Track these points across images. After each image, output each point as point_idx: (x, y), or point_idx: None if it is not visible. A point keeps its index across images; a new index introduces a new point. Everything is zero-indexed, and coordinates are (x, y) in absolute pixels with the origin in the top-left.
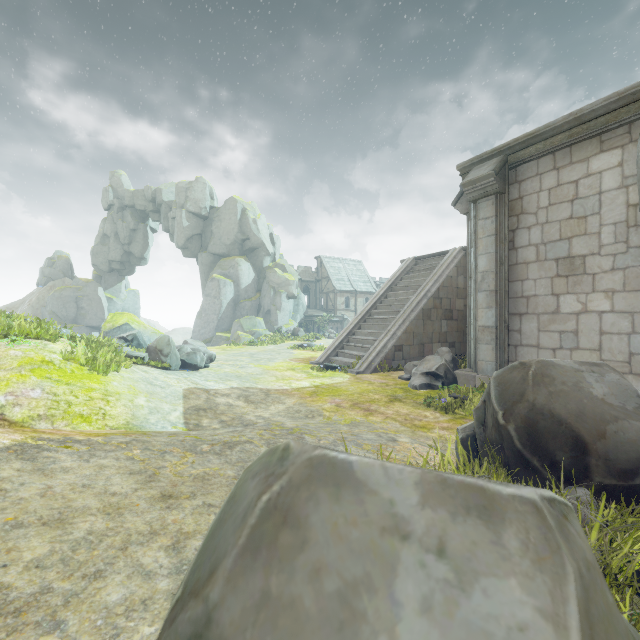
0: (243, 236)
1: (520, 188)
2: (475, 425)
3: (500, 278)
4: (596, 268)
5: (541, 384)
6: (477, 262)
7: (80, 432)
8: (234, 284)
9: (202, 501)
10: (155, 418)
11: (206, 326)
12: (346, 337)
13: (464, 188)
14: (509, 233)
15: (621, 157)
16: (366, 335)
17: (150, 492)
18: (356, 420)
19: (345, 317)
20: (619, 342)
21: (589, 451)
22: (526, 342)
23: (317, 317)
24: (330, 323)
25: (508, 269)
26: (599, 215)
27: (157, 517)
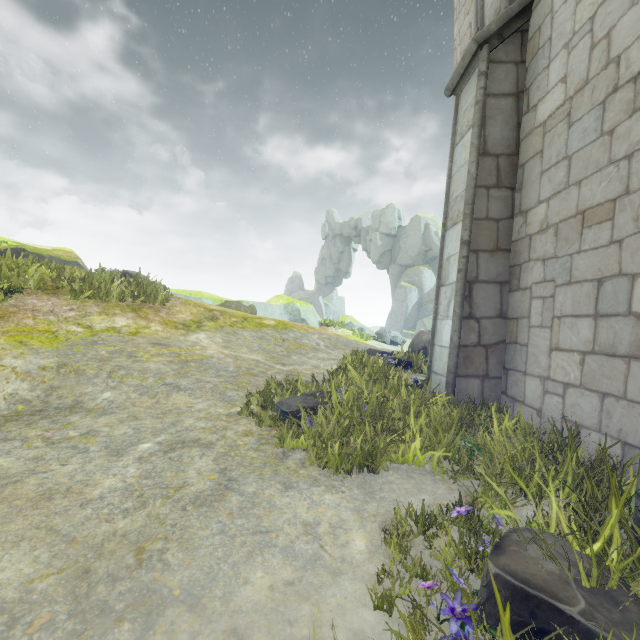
0: (426, 248)
1: None
2: None
3: None
4: None
5: None
6: None
7: None
8: (418, 290)
9: None
10: None
11: (395, 325)
12: None
13: None
14: None
15: None
16: None
17: None
18: None
19: None
20: None
21: None
22: None
23: None
24: None
25: None
26: None
27: None
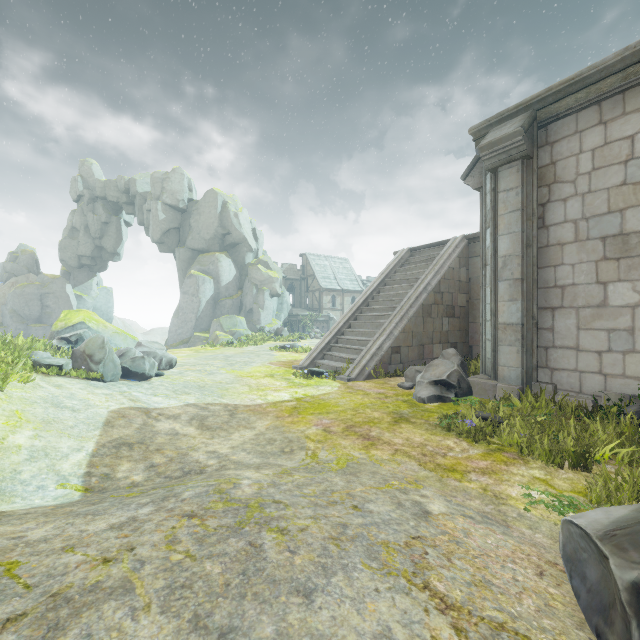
0: (224, 230)
1: (552, 151)
2: None
3: (527, 263)
4: None
5: None
6: (496, 245)
7: None
8: (214, 281)
9: None
10: (33, 469)
11: (183, 326)
12: (334, 337)
13: (481, 153)
14: (537, 208)
15: None
16: (357, 335)
17: None
18: (354, 459)
19: (331, 316)
20: None
21: None
22: (561, 343)
23: (302, 316)
24: (316, 322)
25: (537, 252)
26: None
27: None
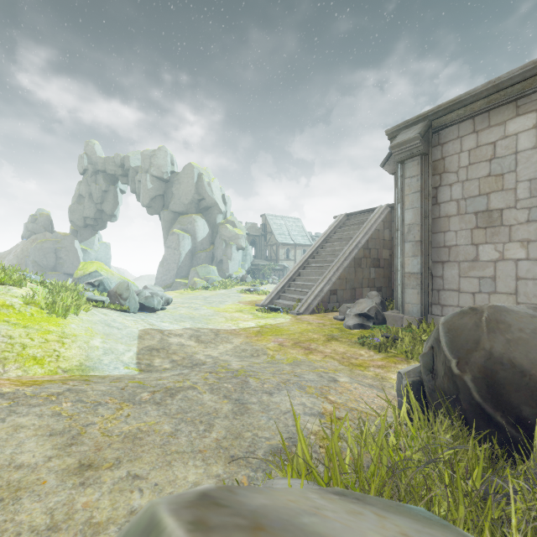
0: (199, 197)
1: (442, 150)
2: (422, 371)
3: (424, 230)
4: (512, 220)
5: (497, 331)
6: (404, 216)
7: (16, 380)
8: (191, 237)
9: (127, 471)
10: (109, 359)
11: (167, 273)
12: (287, 282)
13: (392, 150)
14: (432, 190)
15: (536, 120)
16: (305, 281)
17: (66, 461)
18: (298, 359)
19: (286, 266)
20: (534, 287)
21: None
22: (448, 287)
23: (262, 266)
24: (273, 271)
25: (432, 222)
26: (515, 172)
27: (64, 500)
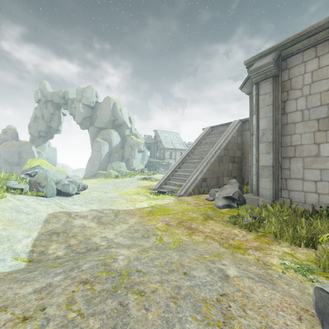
0: (114, 118)
1: (289, 73)
2: None
3: (275, 133)
4: None
5: None
6: (259, 123)
7: None
8: (109, 144)
9: None
10: None
11: (93, 167)
12: (171, 173)
13: (251, 74)
14: (281, 103)
15: None
16: (183, 172)
17: None
18: (183, 241)
19: (170, 162)
20: None
21: None
22: (294, 176)
23: (154, 162)
24: (161, 165)
25: (281, 127)
26: None
27: None
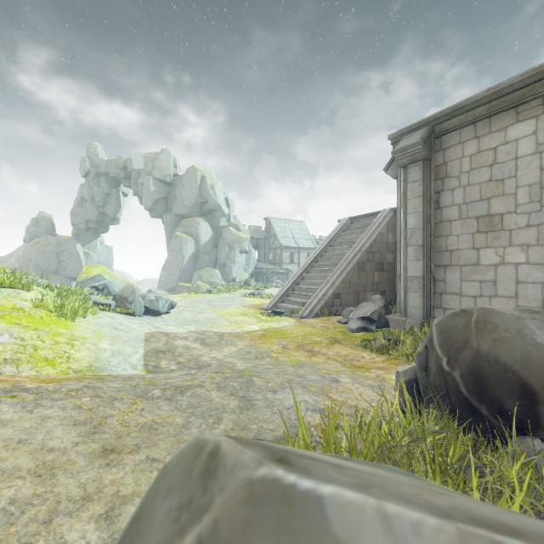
0: (202, 200)
1: (444, 155)
2: (417, 370)
3: (427, 234)
4: (513, 225)
5: (484, 331)
6: (406, 220)
7: (35, 378)
8: (194, 241)
9: (146, 455)
10: (117, 360)
11: (170, 277)
12: (291, 286)
13: (395, 155)
14: (435, 194)
15: (535, 126)
16: (308, 284)
17: (91, 446)
18: (301, 361)
19: (290, 269)
20: (533, 290)
21: (539, 400)
22: (450, 290)
23: (266, 269)
24: (277, 274)
25: (434, 226)
26: (515, 178)
27: (94, 477)
